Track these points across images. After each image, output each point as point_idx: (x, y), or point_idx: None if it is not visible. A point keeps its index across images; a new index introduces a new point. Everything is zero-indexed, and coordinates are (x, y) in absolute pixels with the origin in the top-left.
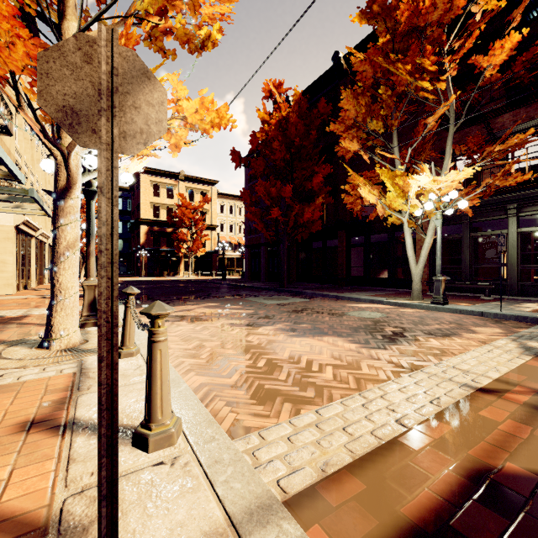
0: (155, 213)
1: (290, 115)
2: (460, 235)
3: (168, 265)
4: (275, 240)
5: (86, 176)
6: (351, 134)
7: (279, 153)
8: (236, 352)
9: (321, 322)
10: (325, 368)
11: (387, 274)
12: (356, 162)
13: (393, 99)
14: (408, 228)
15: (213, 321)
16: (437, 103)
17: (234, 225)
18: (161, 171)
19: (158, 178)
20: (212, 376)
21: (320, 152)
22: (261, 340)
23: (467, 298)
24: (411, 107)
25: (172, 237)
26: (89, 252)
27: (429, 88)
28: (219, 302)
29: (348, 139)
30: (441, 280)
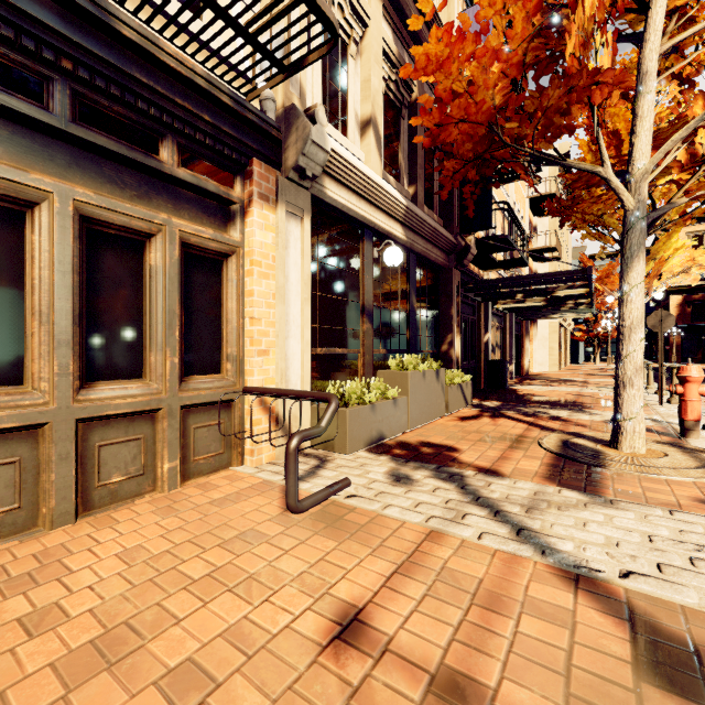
0: None
1: None
2: None
3: None
4: None
5: None
6: None
7: None
8: None
9: None
10: None
11: None
12: None
13: None
14: None
15: None
16: None
17: None
18: None
19: (699, 226)
20: None
21: None
22: None
23: None
24: None
25: None
26: None
27: None
28: None
29: None
30: None
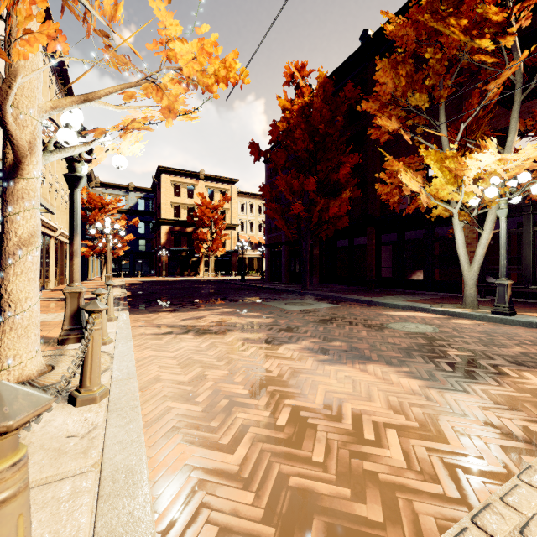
0: (176, 213)
1: (314, 100)
2: (519, 230)
3: (188, 265)
4: (296, 239)
5: (55, 153)
6: (388, 112)
7: (302, 143)
8: (247, 391)
9: (358, 338)
10: (385, 434)
11: (419, 275)
12: (393, 145)
13: (444, 63)
14: (458, 221)
15: (225, 334)
16: (497, 68)
17: (254, 224)
18: (182, 170)
19: (179, 178)
20: (205, 445)
21: (346, 142)
22: (282, 369)
23: (532, 305)
24: (460, 78)
25: (192, 237)
26: (72, 252)
27: (490, 48)
28: (235, 307)
29: (385, 116)
30: (507, 284)
